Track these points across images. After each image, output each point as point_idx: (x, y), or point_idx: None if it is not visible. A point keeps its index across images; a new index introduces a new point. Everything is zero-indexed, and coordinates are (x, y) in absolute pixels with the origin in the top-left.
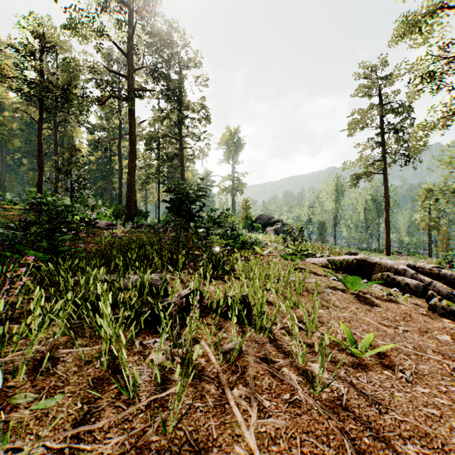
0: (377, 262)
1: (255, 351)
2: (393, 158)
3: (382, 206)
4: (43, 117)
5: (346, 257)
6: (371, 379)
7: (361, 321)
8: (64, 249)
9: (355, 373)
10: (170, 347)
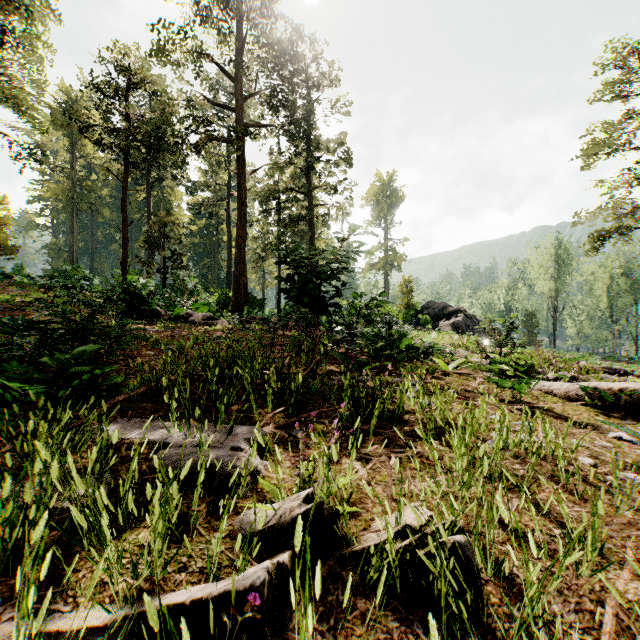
0: None
1: None
2: None
3: None
4: (128, 174)
5: (626, 384)
6: None
7: None
8: (81, 371)
9: None
10: None
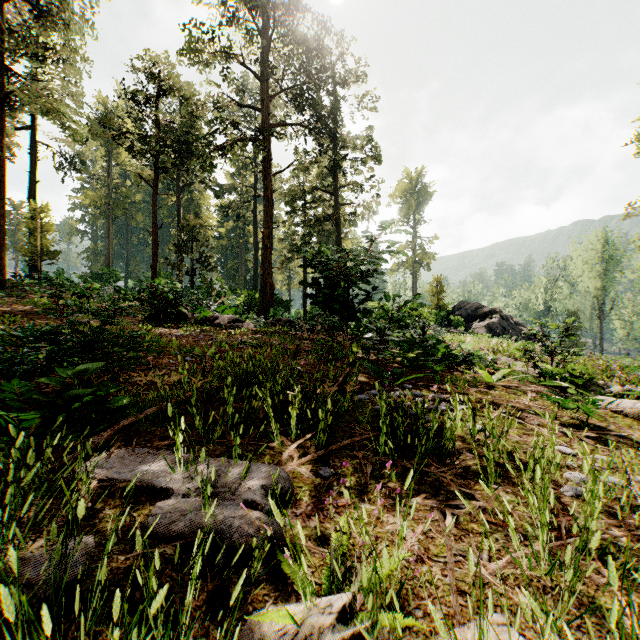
0: None
1: None
2: None
3: None
4: (157, 179)
5: None
6: None
7: None
8: (83, 392)
9: None
10: None
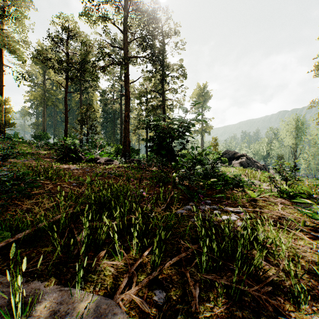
0: None
1: None
2: None
3: None
4: (67, 84)
5: None
6: None
7: None
8: None
9: None
10: None
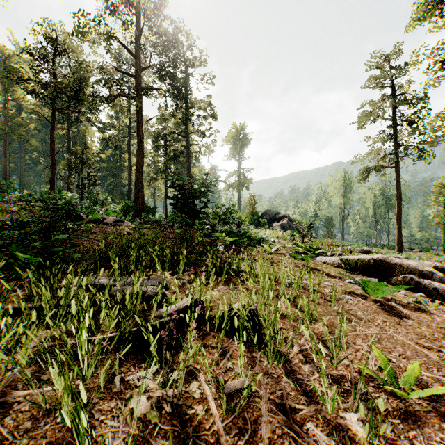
0: (397, 263)
1: (269, 392)
2: (405, 151)
3: (392, 201)
4: (55, 117)
5: (361, 256)
6: (430, 441)
7: (393, 340)
8: (57, 250)
9: (407, 431)
10: (160, 385)
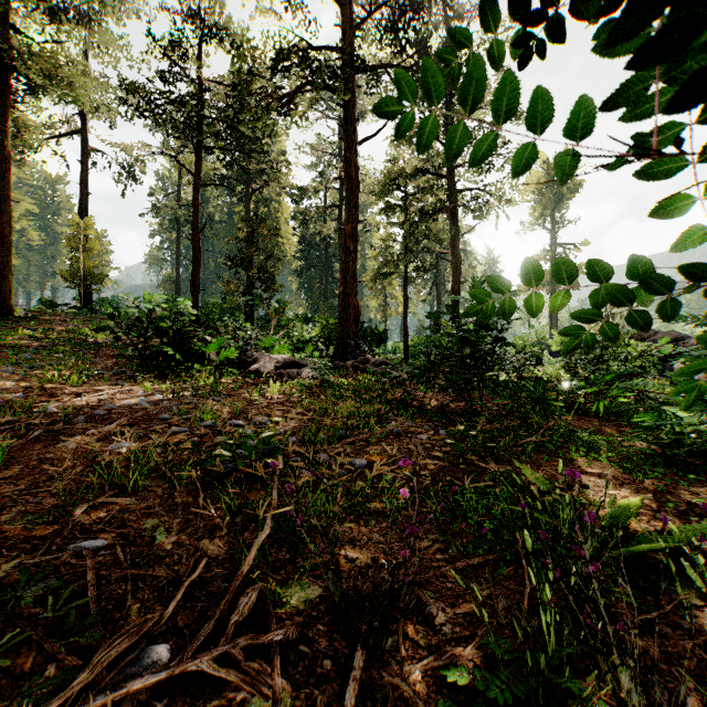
0: None
1: None
2: None
3: None
4: (200, 163)
5: None
6: None
7: None
8: None
9: None
10: None
